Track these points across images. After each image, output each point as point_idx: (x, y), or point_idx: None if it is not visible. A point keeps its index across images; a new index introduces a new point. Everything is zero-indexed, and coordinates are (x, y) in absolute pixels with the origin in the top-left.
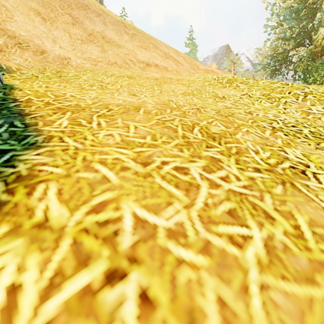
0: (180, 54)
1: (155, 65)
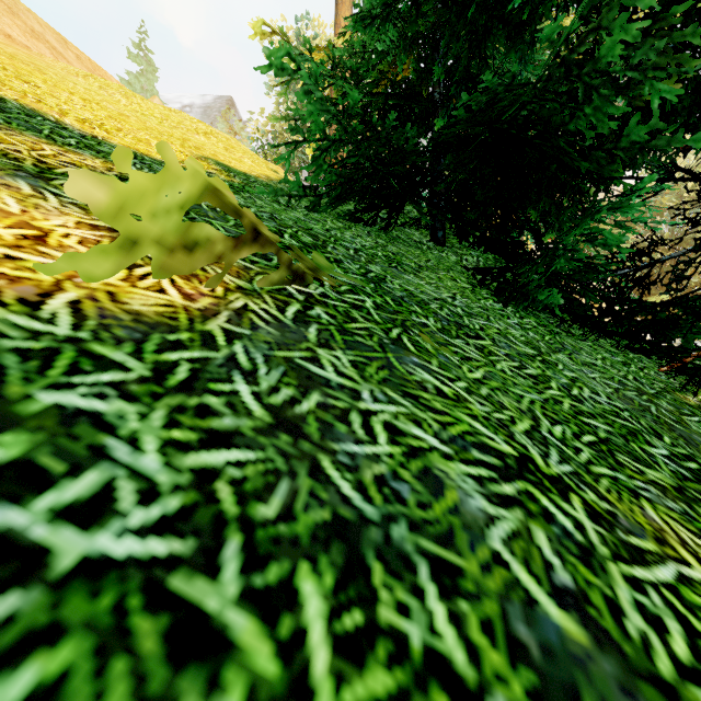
0: (71, 48)
1: (6, 35)
